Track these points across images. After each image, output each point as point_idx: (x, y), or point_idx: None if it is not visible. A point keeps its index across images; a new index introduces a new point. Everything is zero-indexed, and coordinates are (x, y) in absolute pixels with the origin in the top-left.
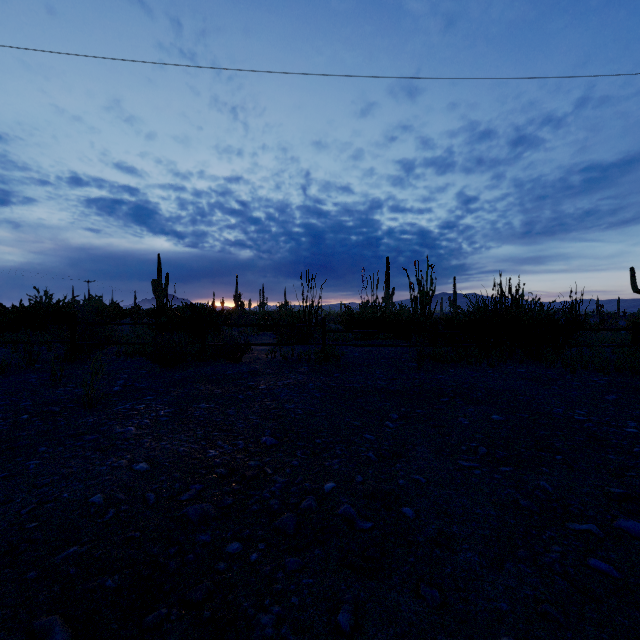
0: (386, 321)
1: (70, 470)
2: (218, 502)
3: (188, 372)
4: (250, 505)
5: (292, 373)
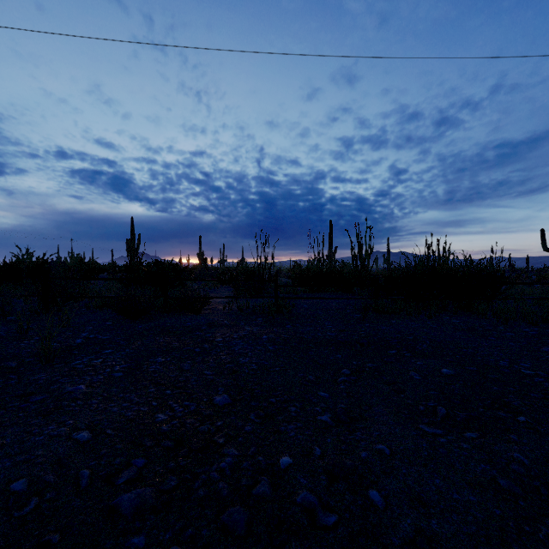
0: (331, 276)
1: (2, 441)
2: (160, 484)
3: (150, 324)
4: (196, 490)
5: (247, 325)
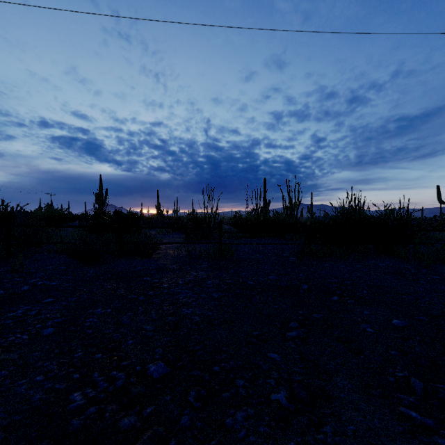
0: (267, 223)
1: None
2: None
3: (102, 269)
4: None
5: (193, 269)
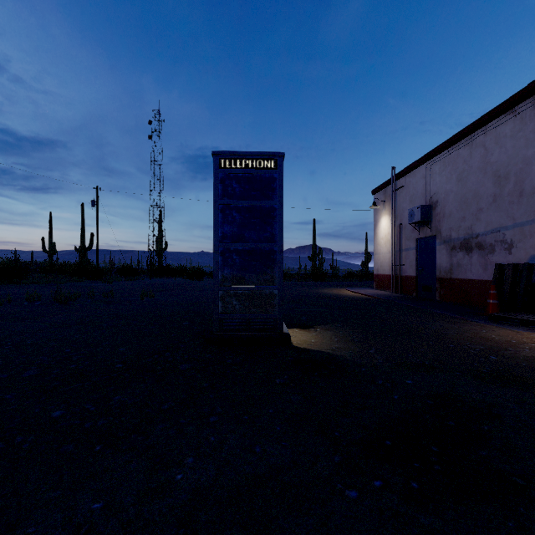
0: None
1: None
2: None
3: None
4: None
5: None
